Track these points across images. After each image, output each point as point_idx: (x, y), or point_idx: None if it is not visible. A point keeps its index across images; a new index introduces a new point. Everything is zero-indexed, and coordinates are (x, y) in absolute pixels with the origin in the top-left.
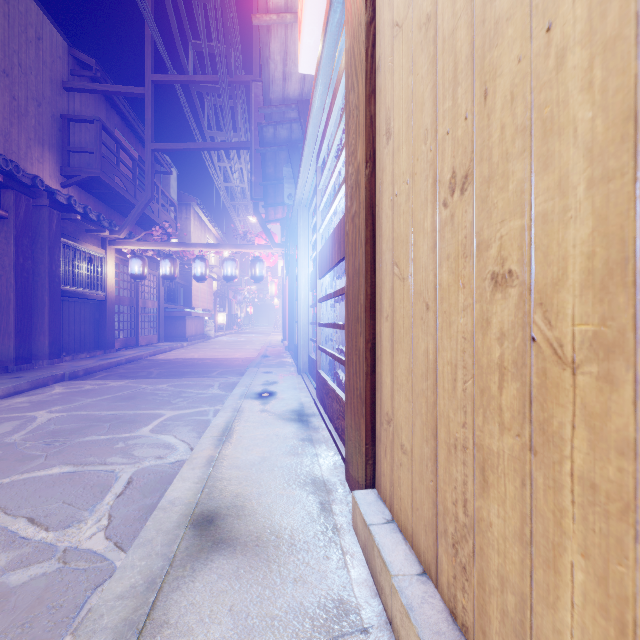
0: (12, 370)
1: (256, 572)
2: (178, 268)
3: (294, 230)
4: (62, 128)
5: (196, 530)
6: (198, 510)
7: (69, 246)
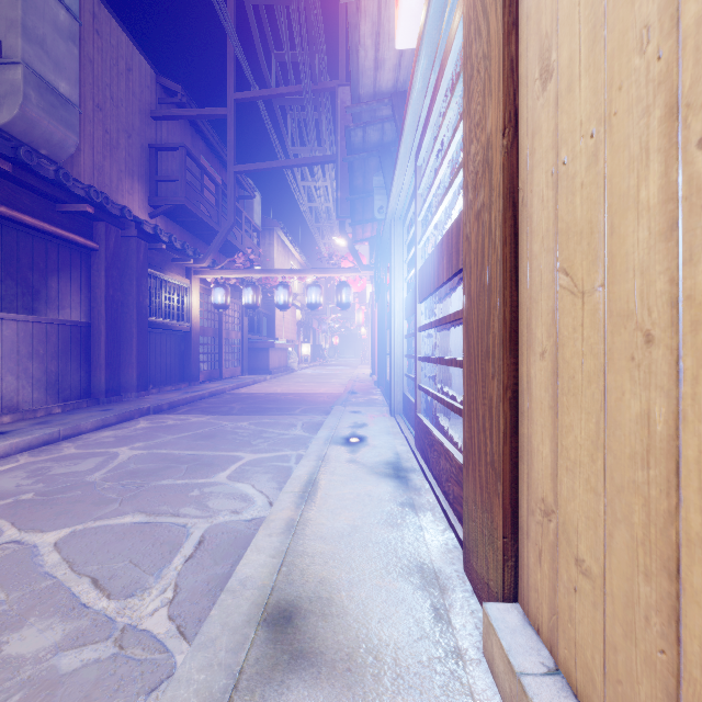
0: (103, 402)
1: None
2: (260, 296)
3: (385, 249)
4: (150, 158)
5: (270, 631)
6: (273, 599)
7: (156, 277)
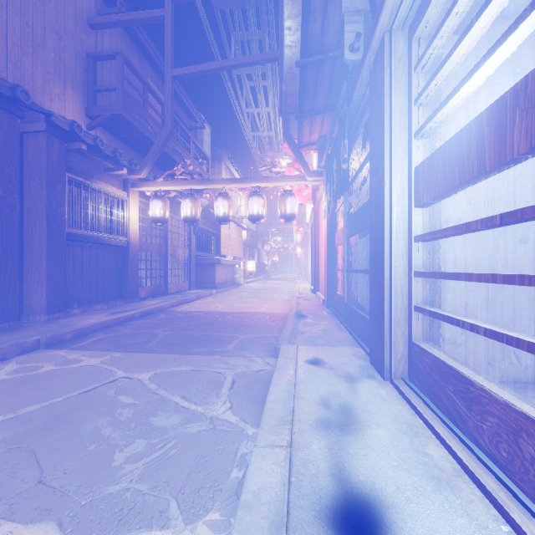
0: None
1: None
2: (200, 209)
3: (349, 128)
4: (88, 68)
5: None
6: None
7: (80, 184)
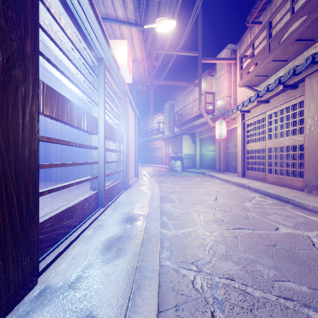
0: None
1: (144, 187)
2: None
3: None
4: None
5: (152, 188)
6: (153, 189)
7: None
